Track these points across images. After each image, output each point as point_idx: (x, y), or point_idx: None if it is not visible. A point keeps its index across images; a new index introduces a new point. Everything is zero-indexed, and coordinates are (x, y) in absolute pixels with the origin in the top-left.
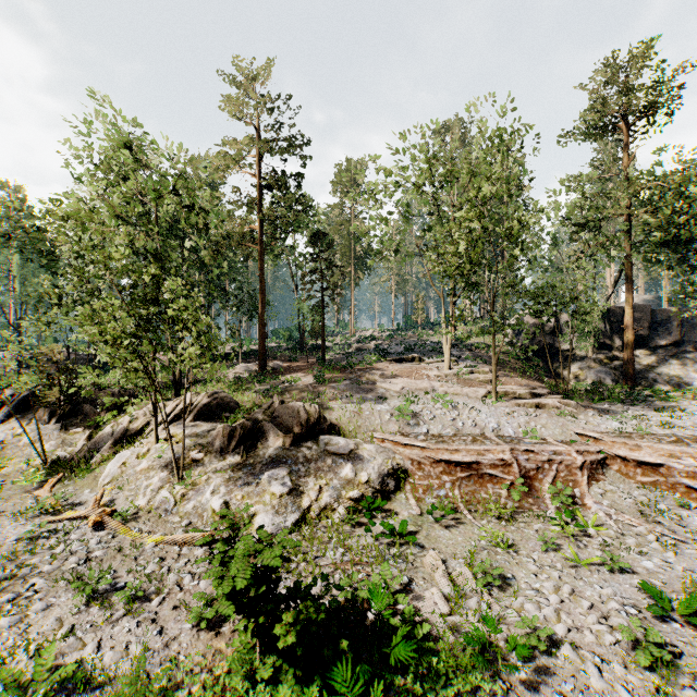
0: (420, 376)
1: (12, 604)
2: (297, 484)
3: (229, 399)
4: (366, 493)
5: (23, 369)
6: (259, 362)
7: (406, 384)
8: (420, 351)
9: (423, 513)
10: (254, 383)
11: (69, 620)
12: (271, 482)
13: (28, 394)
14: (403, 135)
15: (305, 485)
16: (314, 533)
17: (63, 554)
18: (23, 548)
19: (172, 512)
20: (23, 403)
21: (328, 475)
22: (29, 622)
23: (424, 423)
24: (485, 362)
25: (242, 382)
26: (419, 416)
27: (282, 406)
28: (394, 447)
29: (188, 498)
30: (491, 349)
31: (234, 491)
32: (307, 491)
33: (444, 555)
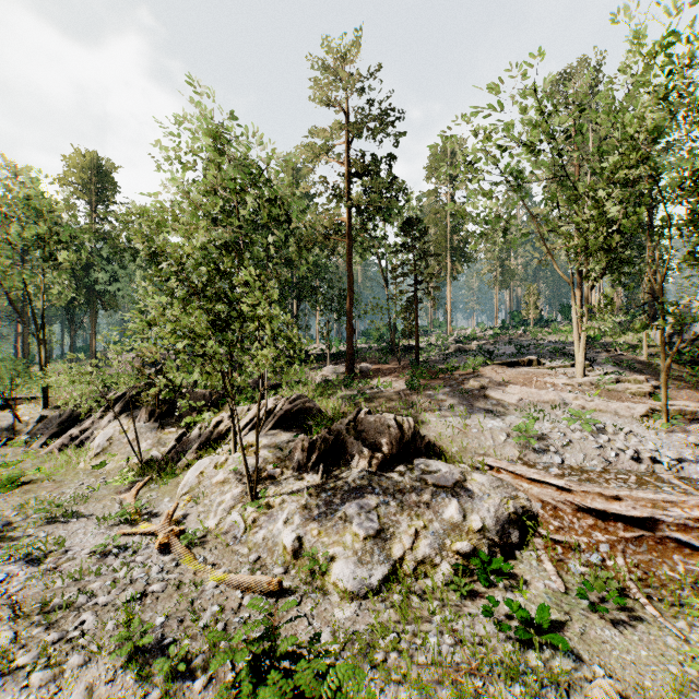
0: (543, 384)
1: (54, 648)
2: (386, 523)
3: (312, 405)
4: (479, 546)
5: (147, 368)
6: (347, 364)
7: (525, 395)
8: (537, 352)
9: (567, 589)
10: (340, 387)
11: (100, 689)
12: (353, 518)
13: (136, 392)
14: (523, 74)
15: (396, 525)
16: (408, 598)
17: (123, 582)
18: (91, 565)
19: (241, 540)
20: (132, 401)
21: (426, 514)
22: (61, 682)
23: (556, 449)
24: (633, 367)
25: (328, 386)
26: (548, 439)
27: (369, 419)
28: (515, 480)
29: (259, 524)
30: (637, 350)
31: (310, 523)
32: (399, 535)
33: (623, 686)
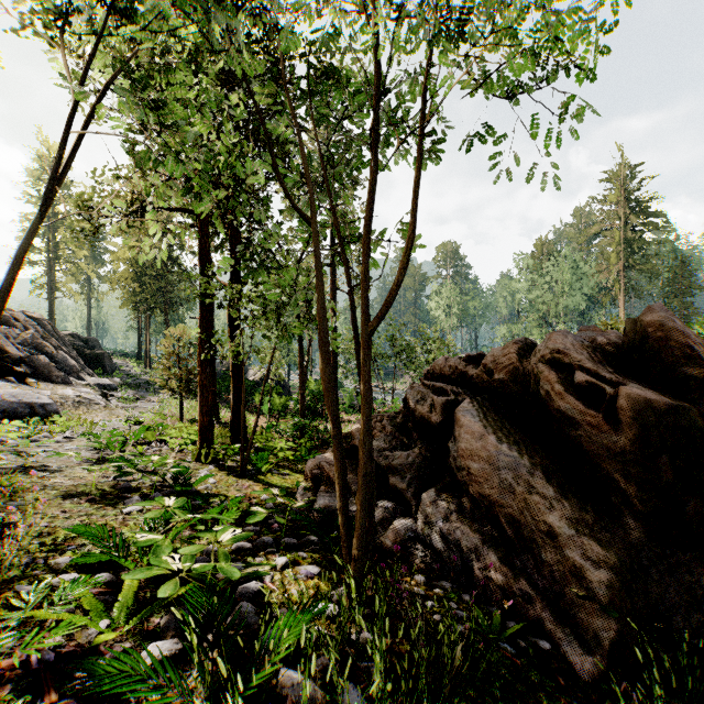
0: None
1: None
2: None
3: None
4: None
5: None
6: None
7: None
8: None
9: None
10: None
11: None
12: None
13: None
14: None
15: None
16: None
17: None
18: None
19: None
20: None
21: None
22: None
23: None
24: None
25: None
26: None
27: None
28: None
29: None
30: None
31: None
32: None
33: None
